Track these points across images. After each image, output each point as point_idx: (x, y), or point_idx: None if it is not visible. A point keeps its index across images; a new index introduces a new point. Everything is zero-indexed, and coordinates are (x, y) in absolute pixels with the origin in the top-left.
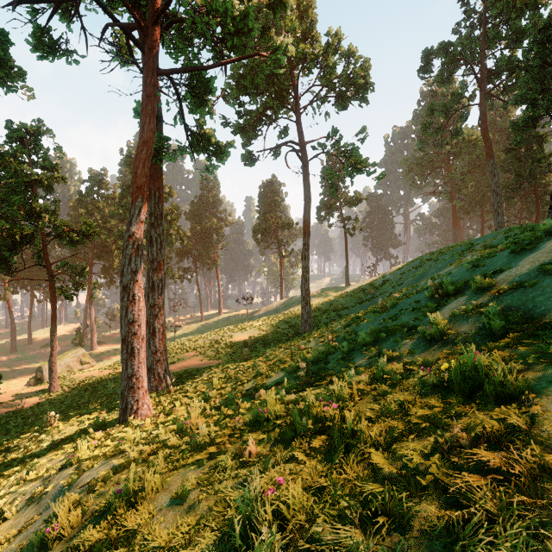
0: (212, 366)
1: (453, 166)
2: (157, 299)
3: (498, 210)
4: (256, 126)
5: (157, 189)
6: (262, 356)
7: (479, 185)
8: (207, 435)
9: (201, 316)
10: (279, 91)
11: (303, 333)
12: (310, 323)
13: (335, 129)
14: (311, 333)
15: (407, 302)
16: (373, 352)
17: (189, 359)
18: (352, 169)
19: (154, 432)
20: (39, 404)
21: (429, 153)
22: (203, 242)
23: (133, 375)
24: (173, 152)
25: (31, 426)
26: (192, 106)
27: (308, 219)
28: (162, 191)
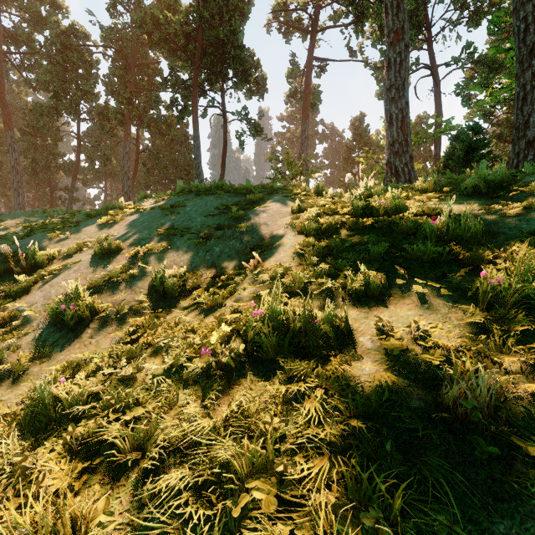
0: None
1: None
2: None
3: (20, 189)
4: None
5: None
6: None
7: None
8: None
9: None
10: None
11: None
12: None
13: None
14: None
15: None
16: None
17: None
18: None
19: None
20: None
21: None
22: None
23: None
24: None
25: None
26: None
27: None
28: None
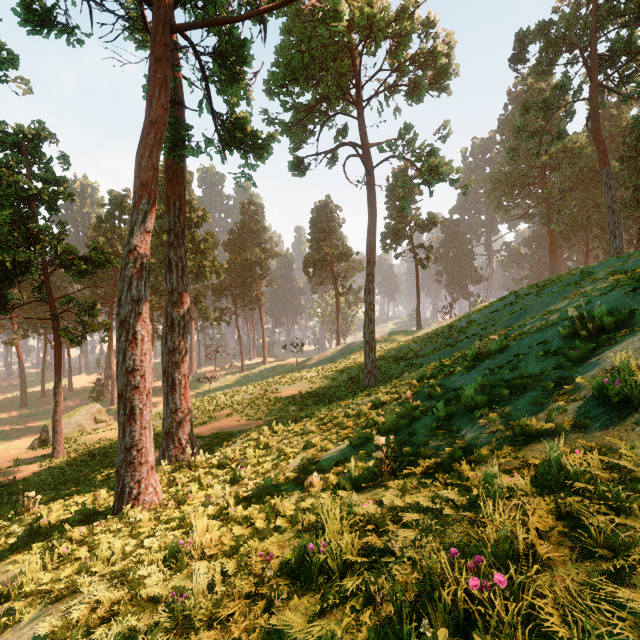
0: (250, 430)
1: (549, 183)
2: (177, 342)
3: (616, 231)
4: (307, 123)
5: (177, 197)
6: (315, 418)
7: (584, 204)
8: (210, 583)
9: (242, 365)
10: (336, 75)
11: (366, 387)
12: (375, 375)
13: (409, 125)
14: (379, 387)
15: (523, 344)
16: (495, 420)
17: (223, 418)
18: (430, 176)
19: (146, 542)
20: (36, 474)
21: (519, 166)
22: (245, 277)
23: (132, 446)
24: (197, 145)
25: (10, 508)
26: (223, 87)
27: (373, 242)
28: (184, 200)
